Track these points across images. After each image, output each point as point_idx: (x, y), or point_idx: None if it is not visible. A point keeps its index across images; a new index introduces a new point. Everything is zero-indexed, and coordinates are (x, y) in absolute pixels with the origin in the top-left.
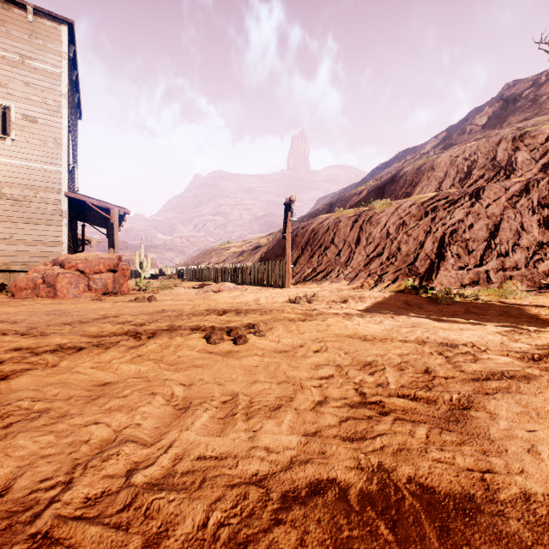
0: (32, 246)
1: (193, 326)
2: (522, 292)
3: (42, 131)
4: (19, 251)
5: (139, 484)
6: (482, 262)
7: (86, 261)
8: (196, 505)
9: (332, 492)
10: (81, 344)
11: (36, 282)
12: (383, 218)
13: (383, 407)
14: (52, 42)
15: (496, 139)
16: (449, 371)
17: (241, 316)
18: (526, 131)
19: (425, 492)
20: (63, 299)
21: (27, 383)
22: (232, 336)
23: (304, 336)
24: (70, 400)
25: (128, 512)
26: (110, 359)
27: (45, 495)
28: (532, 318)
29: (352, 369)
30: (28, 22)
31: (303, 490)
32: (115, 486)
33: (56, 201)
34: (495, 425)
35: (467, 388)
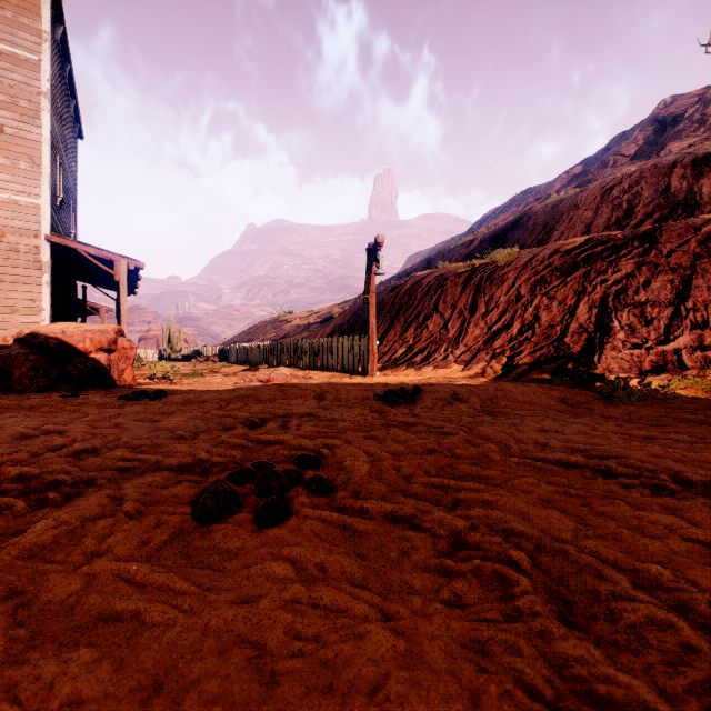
0: None
1: (187, 461)
2: None
3: (11, 145)
4: None
5: None
6: (668, 336)
7: (62, 335)
8: None
9: None
10: None
11: None
12: (509, 273)
13: None
14: (27, 15)
15: (667, 163)
16: None
17: (292, 430)
18: (710, 151)
19: None
20: (19, 395)
21: None
22: (256, 494)
23: (415, 489)
24: None
25: None
26: None
27: None
28: None
29: (596, 654)
30: None
31: None
32: None
33: (32, 248)
34: None
35: None
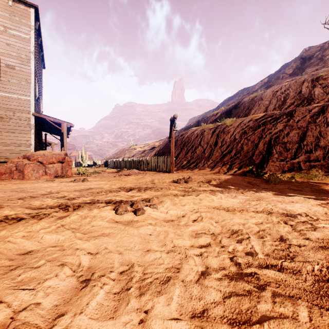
0: (11, 147)
1: (107, 200)
2: (322, 176)
3: (18, 74)
4: (3, 150)
5: None
6: (295, 156)
7: (43, 156)
8: None
9: None
10: (23, 215)
11: (11, 169)
12: (231, 129)
13: (258, 280)
14: (24, 19)
15: (301, 80)
16: (300, 240)
17: (141, 192)
18: (319, 75)
19: None
20: (28, 180)
21: None
22: (133, 208)
23: (184, 208)
24: None
25: None
26: (39, 229)
27: None
28: None
29: (223, 237)
30: (9, 6)
31: None
32: None
33: (27, 118)
34: None
35: (319, 256)
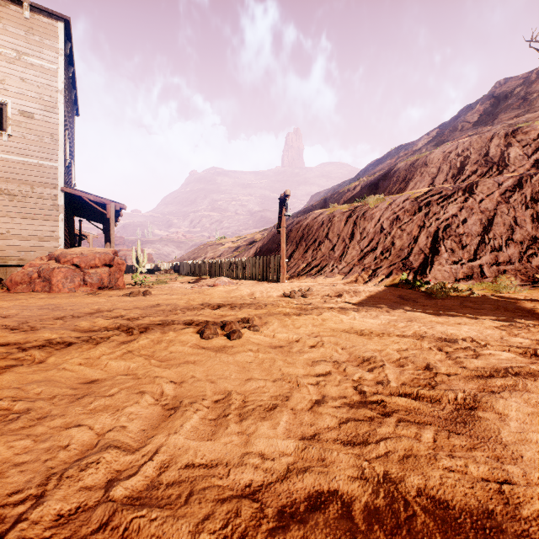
0: (28, 241)
1: (187, 320)
2: (516, 287)
3: (38, 127)
4: (15, 246)
5: (118, 498)
6: (476, 256)
7: (81, 255)
8: (181, 525)
9: (334, 507)
10: (71, 339)
11: (32, 277)
12: (376, 213)
13: (384, 407)
14: (49, 38)
15: (488, 135)
16: (451, 368)
17: (236, 310)
18: (518, 127)
19: (438, 507)
20: (58, 294)
21: (10, 381)
22: (226, 331)
23: (299, 331)
24: (54, 399)
25: (104, 533)
26: (99, 355)
27: (13, 511)
28: (528, 312)
29: (349, 365)
30: (25, 19)
31: (301, 504)
32: (92, 500)
33: (52, 196)
34: (506, 428)
35: (471, 385)
